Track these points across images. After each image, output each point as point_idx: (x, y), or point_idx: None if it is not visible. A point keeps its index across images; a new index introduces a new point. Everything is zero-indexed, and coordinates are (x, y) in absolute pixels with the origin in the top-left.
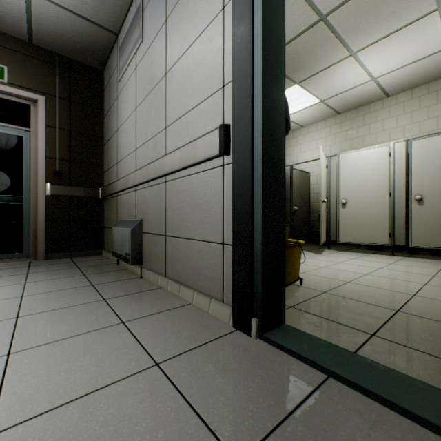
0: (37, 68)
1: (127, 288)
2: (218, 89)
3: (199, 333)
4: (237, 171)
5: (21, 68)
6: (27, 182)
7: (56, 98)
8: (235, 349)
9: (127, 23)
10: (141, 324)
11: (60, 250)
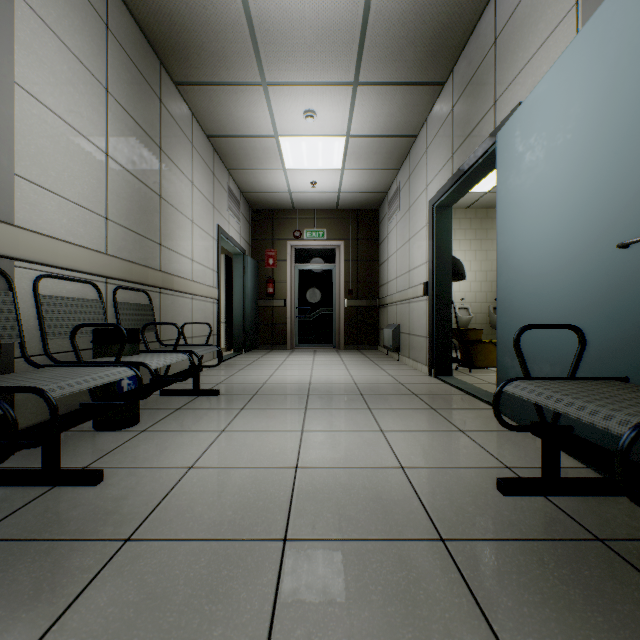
0: (340, 224)
1: (388, 363)
2: (425, 263)
3: (411, 374)
4: (428, 305)
5: (332, 227)
6: (334, 298)
7: (349, 240)
8: (420, 377)
9: (392, 189)
10: (390, 370)
11: (352, 344)
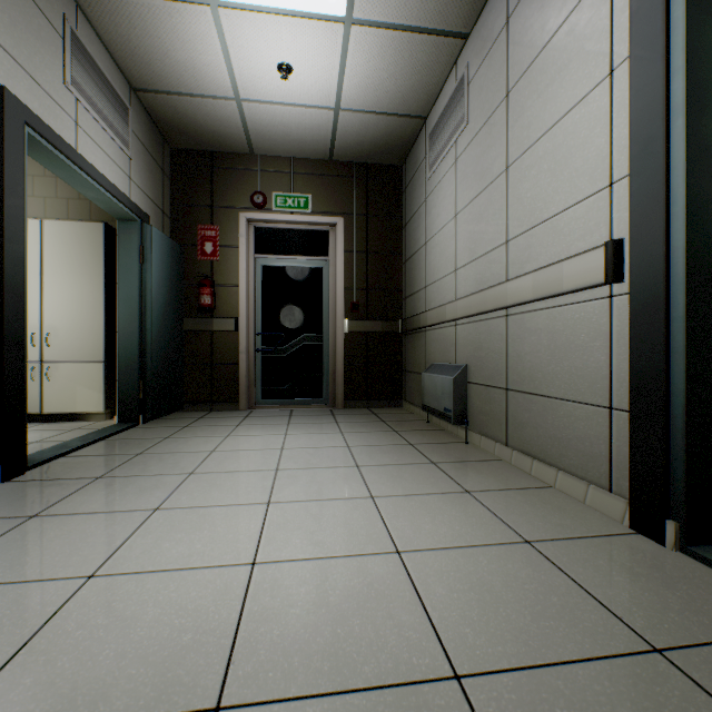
0: (336, 187)
1: (453, 453)
2: (601, 189)
3: (575, 524)
4: (637, 307)
5: (322, 192)
6: (326, 318)
7: (353, 216)
8: (637, 554)
9: (442, 102)
10: (490, 497)
11: (357, 398)
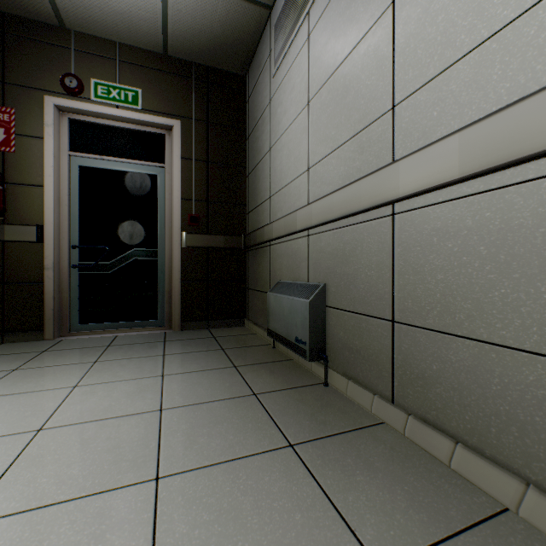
0: (172, 86)
1: (315, 413)
2: None
3: None
4: None
5: (155, 89)
6: (162, 231)
7: (192, 121)
8: None
9: None
10: None
11: (196, 318)
